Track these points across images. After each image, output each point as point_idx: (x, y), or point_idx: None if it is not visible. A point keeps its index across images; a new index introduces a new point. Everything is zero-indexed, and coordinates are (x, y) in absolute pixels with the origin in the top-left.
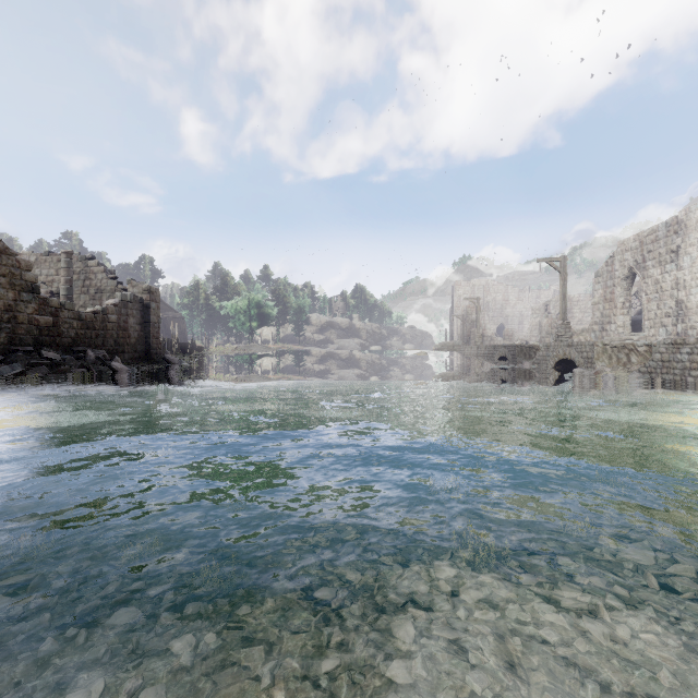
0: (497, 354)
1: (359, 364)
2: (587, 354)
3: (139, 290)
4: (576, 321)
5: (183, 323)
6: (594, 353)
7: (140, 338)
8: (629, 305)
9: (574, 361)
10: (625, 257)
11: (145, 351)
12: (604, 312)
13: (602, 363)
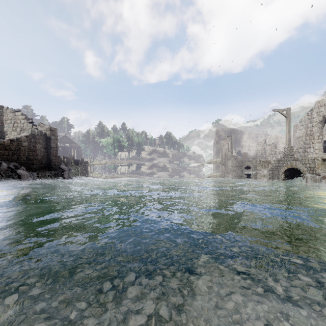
0: (244, 165)
1: (168, 170)
2: (309, 165)
3: (44, 129)
4: (280, 148)
5: (80, 149)
6: (316, 164)
7: (44, 156)
8: (322, 137)
9: (299, 169)
10: (320, 110)
11: (48, 163)
12: (306, 141)
13: (321, 171)
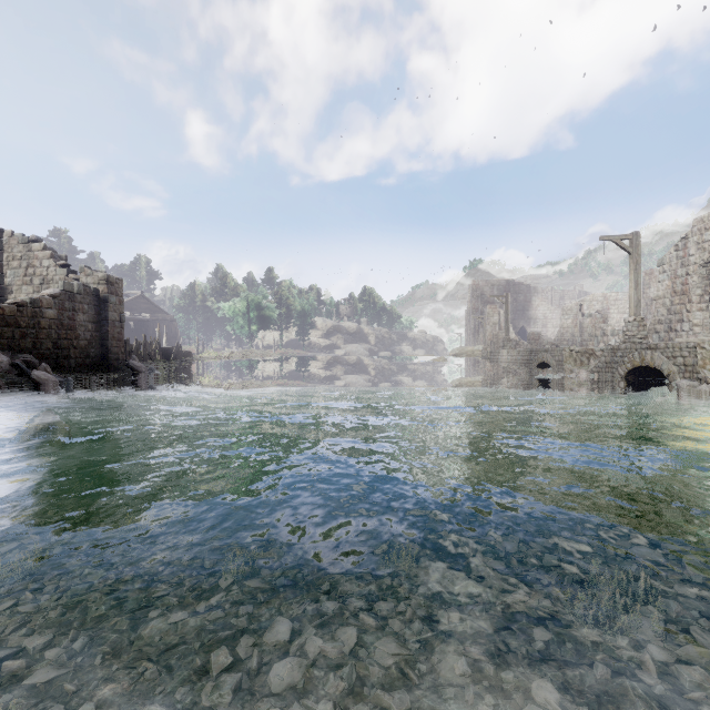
0: (535, 360)
1: (368, 372)
2: (684, 360)
3: (94, 280)
4: (613, 322)
5: (175, 326)
6: (698, 359)
7: (94, 340)
8: (709, 299)
9: (660, 369)
10: (705, 238)
11: (102, 356)
12: (673, 308)
13: None
